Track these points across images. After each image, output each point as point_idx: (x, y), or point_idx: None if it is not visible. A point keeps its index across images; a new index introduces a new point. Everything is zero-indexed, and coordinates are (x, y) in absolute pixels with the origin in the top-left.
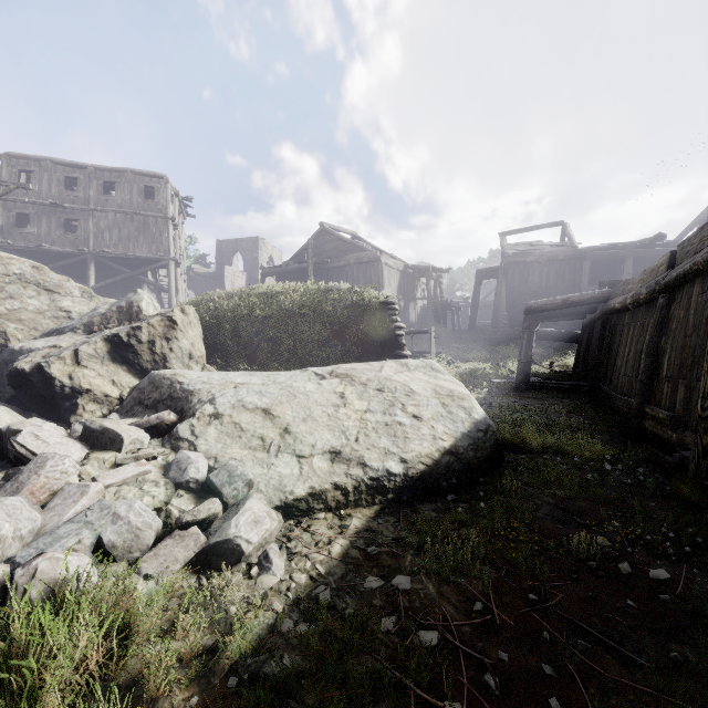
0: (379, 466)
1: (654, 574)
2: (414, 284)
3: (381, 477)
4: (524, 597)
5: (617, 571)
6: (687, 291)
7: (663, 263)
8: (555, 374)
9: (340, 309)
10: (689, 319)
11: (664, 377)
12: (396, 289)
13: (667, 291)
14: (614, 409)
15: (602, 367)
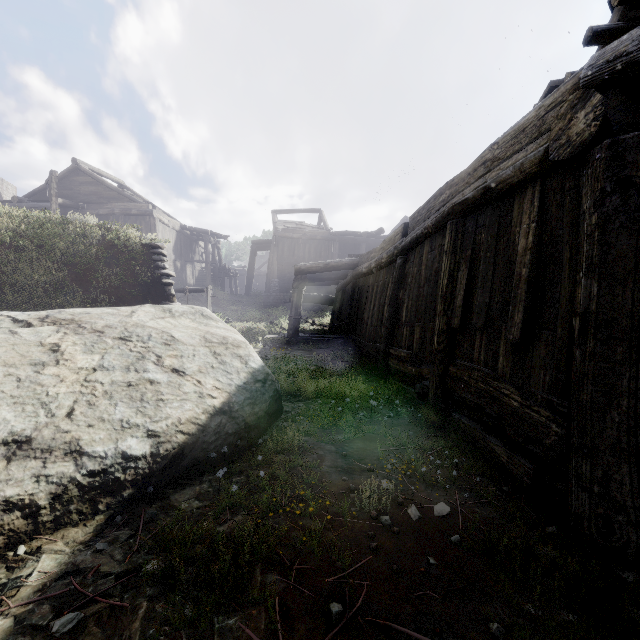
0: (109, 450)
1: (438, 511)
2: (192, 247)
3: (110, 467)
4: (325, 611)
5: (408, 519)
6: (419, 252)
7: (398, 233)
8: (317, 330)
9: (84, 246)
10: (422, 273)
11: (403, 323)
12: (172, 248)
13: (403, 254)
14: (364, 354)
15: (353, 322)
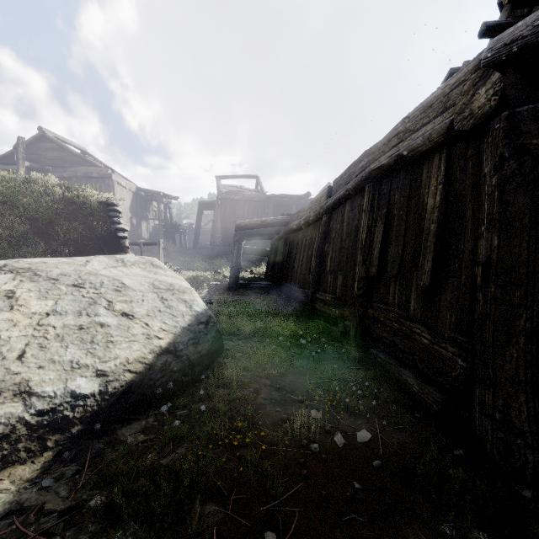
0: (58, 389)
1: (361, 438)
2: (146, 206)
3: (59, 406)
4: None
5: (335, 446)
6: (341, 211)
7: (324, 195)
8: (255, 278)
9: (45, 203)
10: (344, 229)
11: (328, 271)
12: (129, 207)
13: (328, 212)
14: (295, 298)
15: (285, 270)
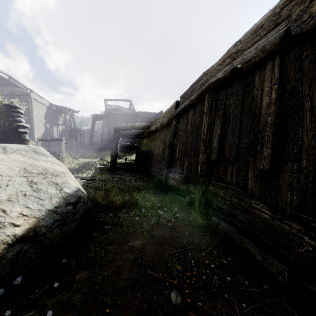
0: None
1: None
2: (57, 116)
3: None
4: None
5: None
6: (186, 116)
7: (173, 107)
8: (128, 163)
9: None
10: (188, 128)
11: (177, 158)
12: (43, 116)
13: (176, 118)
14: (153, 176)
15: (147, 158)
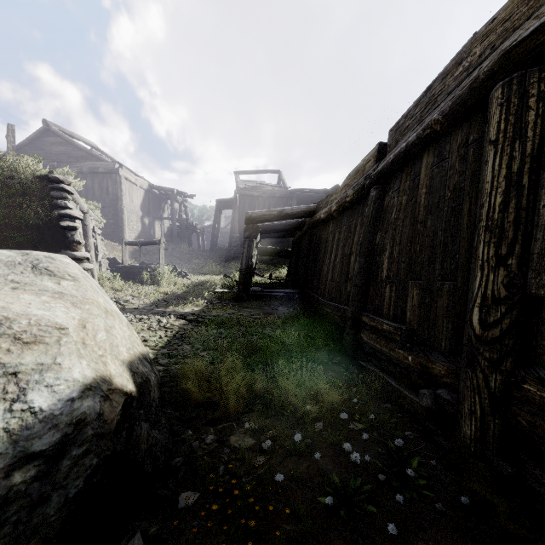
0: None
1: None
2: (160, 205)
3: None
4: None
5: None
6: (409, 171)
7: (370, 159)
8: (273, 283)
9: None
10: (420, 200)
11: (384, 279)
12: (139, 205)
13: (379, 182)
14: (323, 316)
15: (310, 275)
